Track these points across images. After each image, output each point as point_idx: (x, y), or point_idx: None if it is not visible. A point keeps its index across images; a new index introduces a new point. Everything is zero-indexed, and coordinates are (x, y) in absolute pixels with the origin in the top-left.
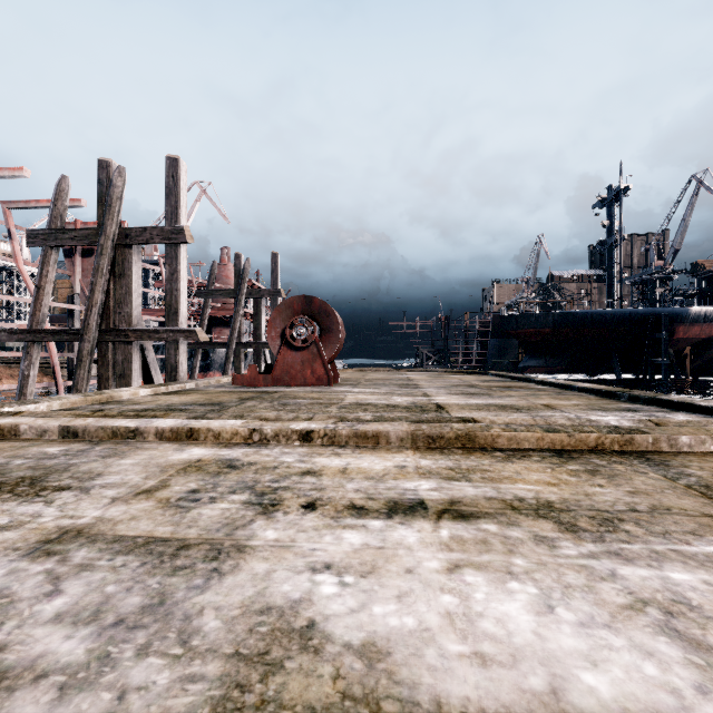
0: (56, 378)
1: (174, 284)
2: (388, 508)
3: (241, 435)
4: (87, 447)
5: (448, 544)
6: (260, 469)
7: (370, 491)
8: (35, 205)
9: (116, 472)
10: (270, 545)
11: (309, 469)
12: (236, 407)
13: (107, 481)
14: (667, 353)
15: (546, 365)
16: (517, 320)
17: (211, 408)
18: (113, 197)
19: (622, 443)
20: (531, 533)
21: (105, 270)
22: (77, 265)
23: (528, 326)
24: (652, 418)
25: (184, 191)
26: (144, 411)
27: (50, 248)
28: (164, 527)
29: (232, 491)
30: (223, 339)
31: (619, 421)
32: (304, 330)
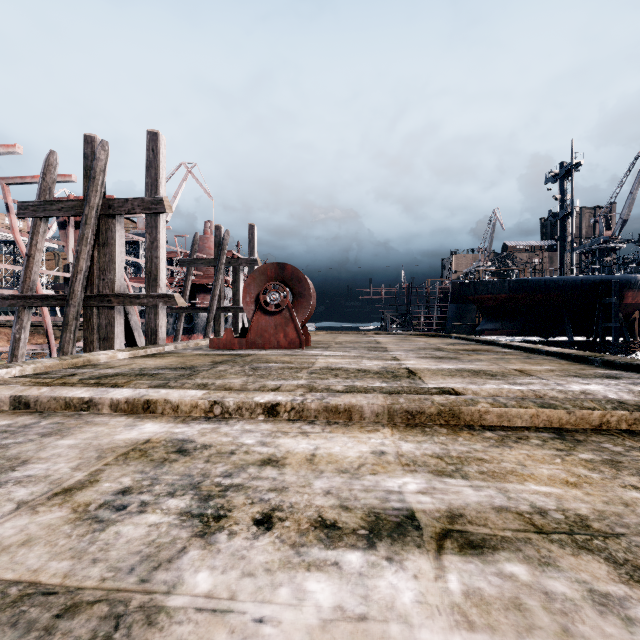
0: (49, 340)
1: (154, 252)
2: (368, 527)
3: (201, 407)
4: (33, 421)
5: (464, 609)
6: (213, 455)
7: (343, 494)
8: (30, 181)
9: (45, 459)
10: (196, 607)
11: (270, 456)
12: (207, 371)
13: (27, 473)
14: (617, 317)
15: (502, 328)
16: (475, 286)
17: (181, 372)
18: (96, 170)
19: (630, 422)
20: (582, 584)
21: (89, 239)
22: (70, 236)
23: (485, 292)
24: (639, 386)
25: (163, 163)
26: (114, 376)
27: (39, 219)
28: (59, 562)
29: (171, 492)
30: (206, 304)
31: (618, 394)
32: (277, 295)
